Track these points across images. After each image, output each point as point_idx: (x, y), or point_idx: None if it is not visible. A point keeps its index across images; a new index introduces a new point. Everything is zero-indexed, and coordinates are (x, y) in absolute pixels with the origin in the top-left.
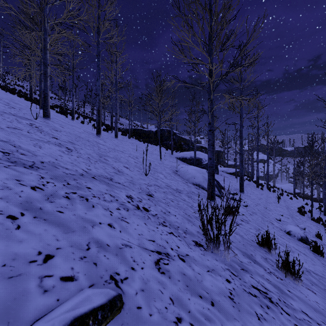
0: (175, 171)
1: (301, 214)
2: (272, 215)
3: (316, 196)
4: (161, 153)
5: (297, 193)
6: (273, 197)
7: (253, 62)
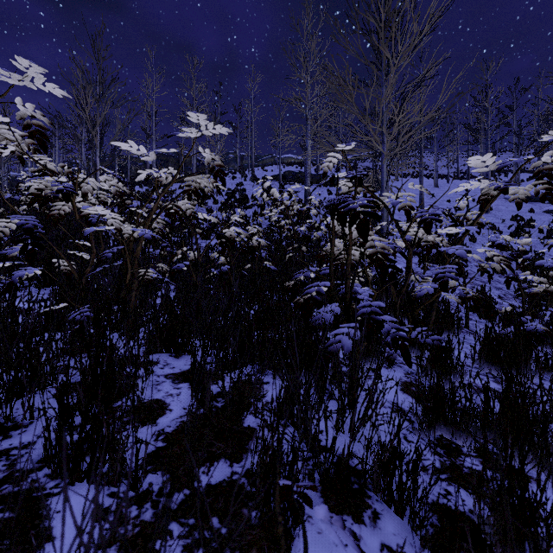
0: None
1: None
2: None
3: None
4: None
5: None
6: None
7: None
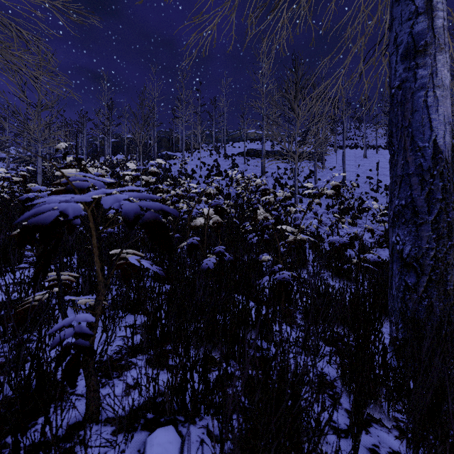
0: None
1: None
2: None
3: None
4: None
5: None
6: None
7: None
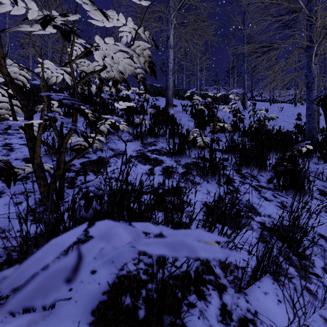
0: None
1: None
2: None
3: None
4: None
5: None
6: None
7: None
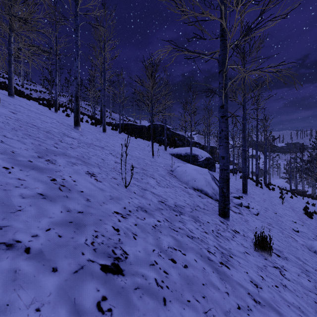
0: (171, 171)
1: (308, 216)
2: (287, 224)
3: (310, 192)
4: (154, 149)
5: (293, 189)
6: (274, 196)
7: (258, 46)
